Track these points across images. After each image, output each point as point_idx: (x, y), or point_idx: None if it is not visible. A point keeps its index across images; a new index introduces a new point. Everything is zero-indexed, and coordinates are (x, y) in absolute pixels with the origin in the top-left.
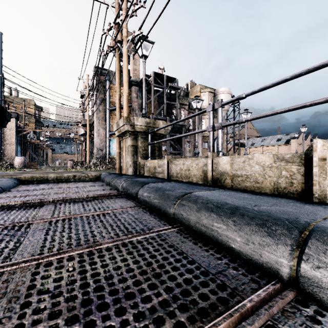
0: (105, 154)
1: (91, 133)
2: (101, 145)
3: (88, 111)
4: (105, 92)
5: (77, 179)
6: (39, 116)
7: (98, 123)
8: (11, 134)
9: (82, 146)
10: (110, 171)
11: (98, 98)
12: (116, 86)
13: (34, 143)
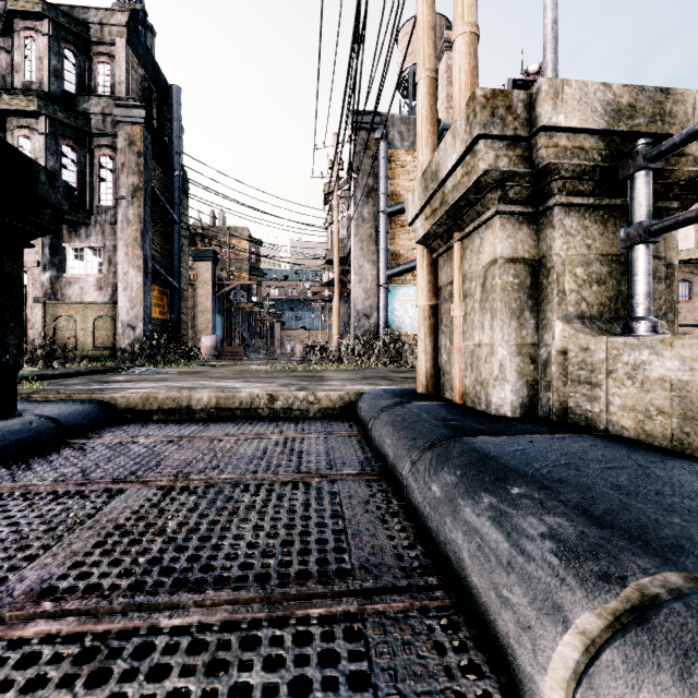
0: (377, 325)
1: (345, 278)
2: (366, 305)
3: (336, 223)
4: (375, 171)
5: (279, 408)
6: (256, 257)
7: (360, 251)
8: (205, 292)
9: (330, 313)
10: (389, 374)
11: (360, 188)
12: (417, 39)
13: (245, 310)
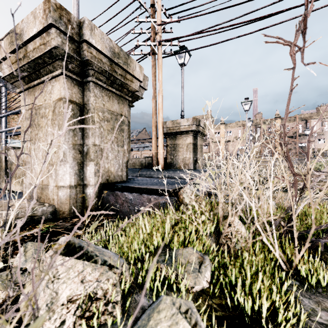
0: None
1: None
2: None
3: None
4: (1, 97)
5: None
6: None
7: None
8: None
9: None
10: None
11: None
12: None
13: None
